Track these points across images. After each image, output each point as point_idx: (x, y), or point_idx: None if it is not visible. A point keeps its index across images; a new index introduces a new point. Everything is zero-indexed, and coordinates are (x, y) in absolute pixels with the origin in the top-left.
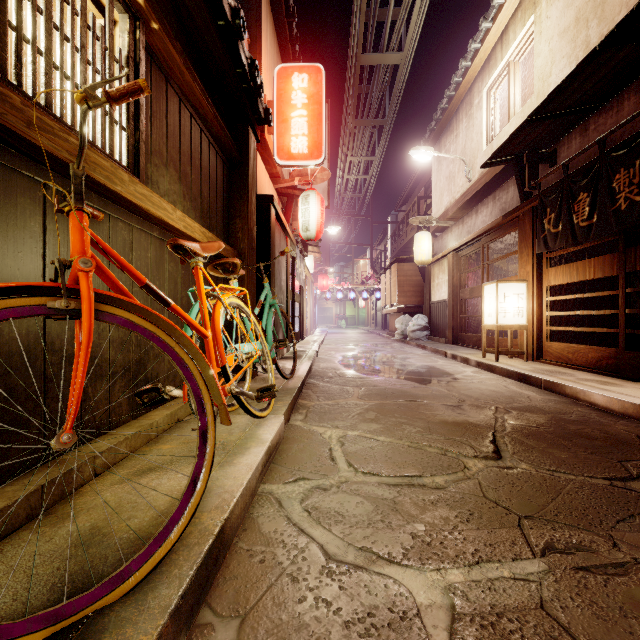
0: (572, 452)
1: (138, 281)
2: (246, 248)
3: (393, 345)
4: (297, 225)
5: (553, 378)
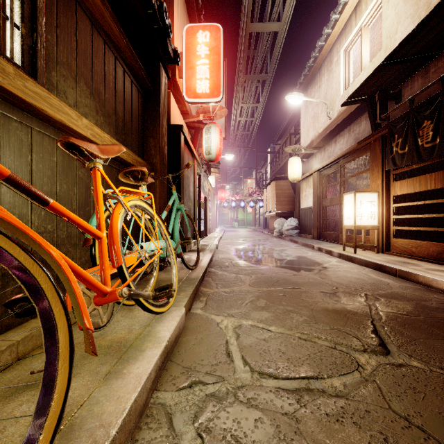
0: None
1: None
2: (158, 162)
3: (273, 240)
4: (202, 151)
5: (406, 268)
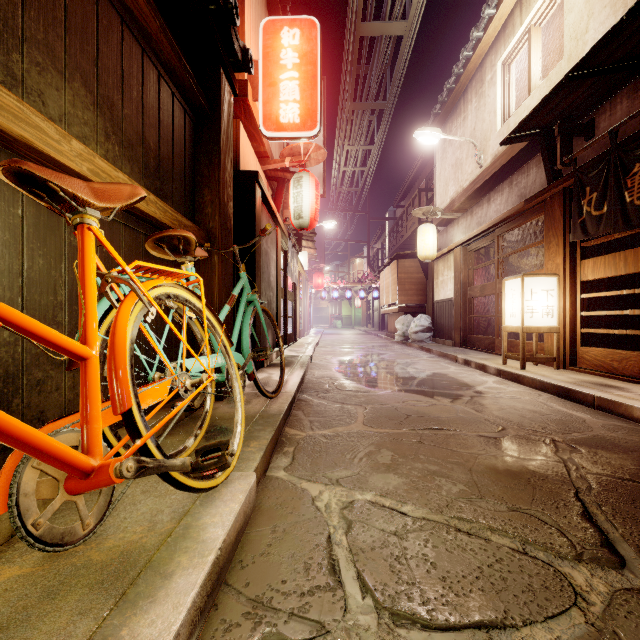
0: None
1: None
2: (217, 227)
3: (394, 347)
4: (289, 214)
5: (609, 395)
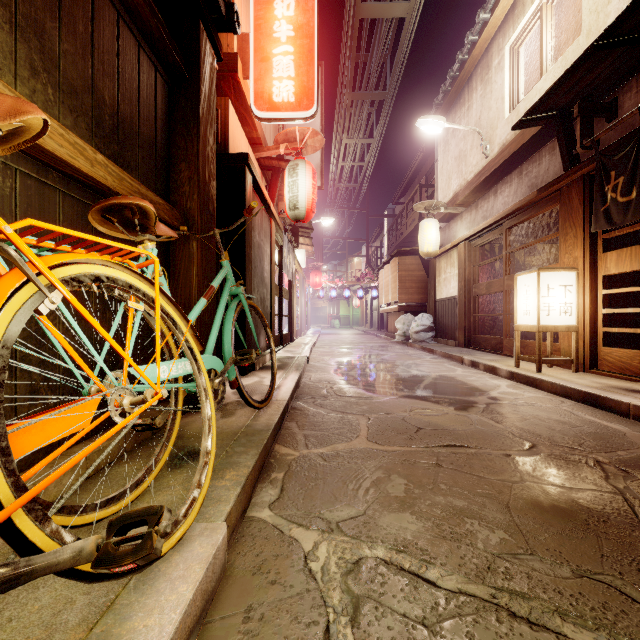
0: None
1: None
2: (195, 208)
3: (394, 348)
4: (284, 206)
5: None
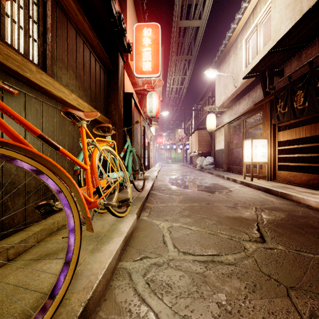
0: (306, 237)
1: (33, 132)
2: (117, 119)
3: (196, 172)
4: (146, 110)
5: (284, 191)
